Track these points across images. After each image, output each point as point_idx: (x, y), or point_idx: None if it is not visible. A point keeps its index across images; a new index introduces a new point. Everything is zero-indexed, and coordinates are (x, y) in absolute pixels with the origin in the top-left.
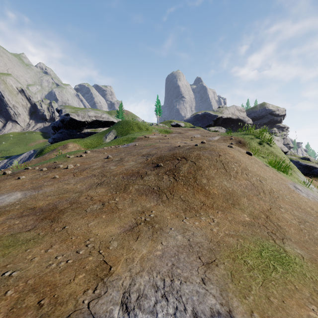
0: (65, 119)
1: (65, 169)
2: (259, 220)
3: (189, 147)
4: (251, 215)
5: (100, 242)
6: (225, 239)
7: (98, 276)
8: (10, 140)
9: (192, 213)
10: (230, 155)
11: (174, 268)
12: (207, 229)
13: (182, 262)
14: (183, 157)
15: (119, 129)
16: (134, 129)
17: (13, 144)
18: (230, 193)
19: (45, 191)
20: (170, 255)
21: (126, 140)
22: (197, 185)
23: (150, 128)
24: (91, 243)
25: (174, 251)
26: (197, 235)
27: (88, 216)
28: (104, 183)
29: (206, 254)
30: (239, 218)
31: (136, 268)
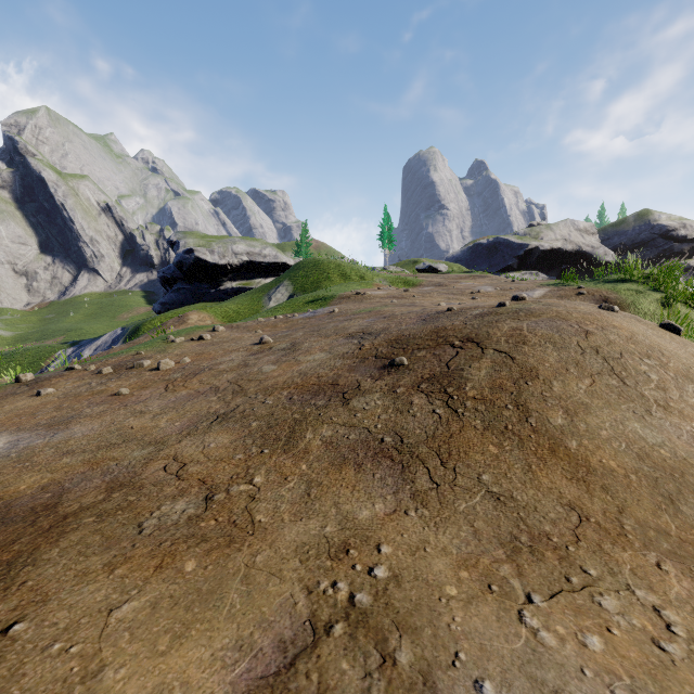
0: (185, 261)
1: (154, 371)
2: None
3: (479, 311)
4: None
5: None
6: None
7: None
8: (84, 308)
9: (548, 565)
10: (622, 333)
11: None
12: None
13: None
14: (469, 339)
15: (299, 280)
16: (332, 278)
17: (89, 316)
18: (673, 470)
19: (73, 434)
20: None
21: (313, 303)
22: (534, 434)
23: (369, 275)
24: None
25: None
26: None
27: (132, 561)
28: (233, 415)
29: None
30: None
31: None
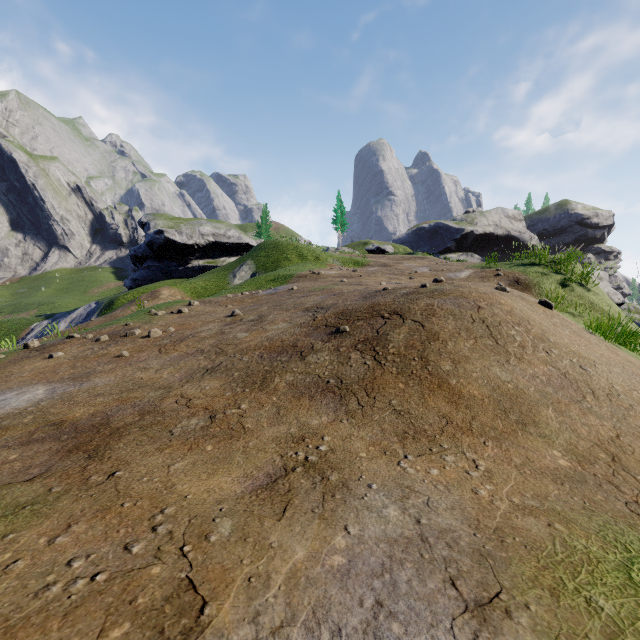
0: (155, 241)
1: (145, 339)
2: (594, 467)
3: (406, 290)
4: (570, 452)
5: (189, 520)
6: (517, 522)
7: (165, 633)
8: (55, 283)
9: (421, 444)
10: (504, 308)
11: (382, 615)
12: (464, 489)
13: (405, 596)
14: (395, 313)
15: (260, 260)
16: (290, 258)
17: (60, 291)
18: (512, 396)
19: (96, 383)
20: (369, 570)
21: (274, 281)
22: (430, 376)
23: (324, 256)
24: (166, 521)
25: (379, 557)
26: (437, 506)
27: (173, 447)
28: (219, 369)
29: (470, 569)
30: (543, 461)
31: (274, 609)
